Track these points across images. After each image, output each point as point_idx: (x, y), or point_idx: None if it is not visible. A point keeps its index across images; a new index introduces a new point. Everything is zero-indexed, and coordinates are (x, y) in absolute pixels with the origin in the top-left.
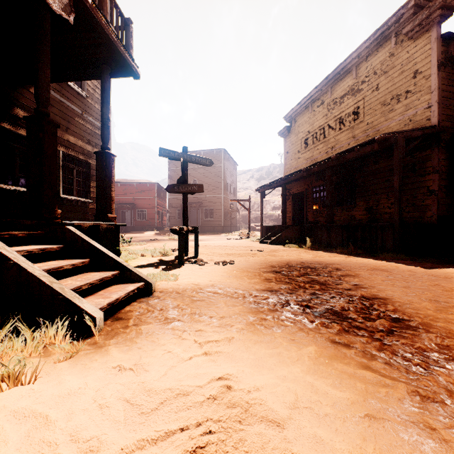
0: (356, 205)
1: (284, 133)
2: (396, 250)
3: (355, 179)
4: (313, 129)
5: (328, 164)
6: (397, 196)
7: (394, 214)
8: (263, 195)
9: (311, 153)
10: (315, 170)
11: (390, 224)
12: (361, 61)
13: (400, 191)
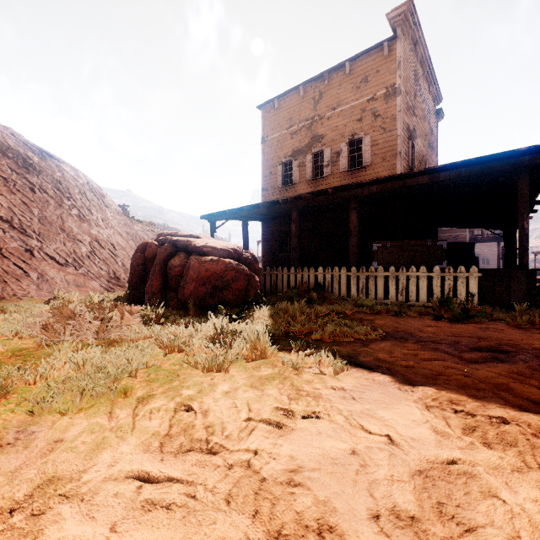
0: None
1: None
2: None
3: None
4: None
5: None
6: None
7: None
8: (535, 255)
9: None
10: None
11: None
12: None
13: None
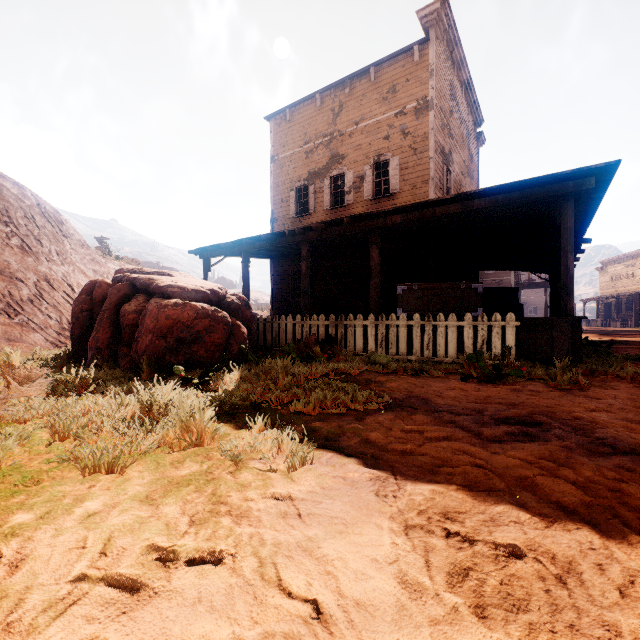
0: (632, 311)
1: (598, 269)
2: (633, 327)
3: (632, 301)
4: (615, 273)
5: (615, 298)
6: (633, 311)
7: (633, 316)
8: (584, 303)
9: (614, 285)
10: (610, 298)
11: (632, 319)
12: (634, 255)
13: (635, 310)
